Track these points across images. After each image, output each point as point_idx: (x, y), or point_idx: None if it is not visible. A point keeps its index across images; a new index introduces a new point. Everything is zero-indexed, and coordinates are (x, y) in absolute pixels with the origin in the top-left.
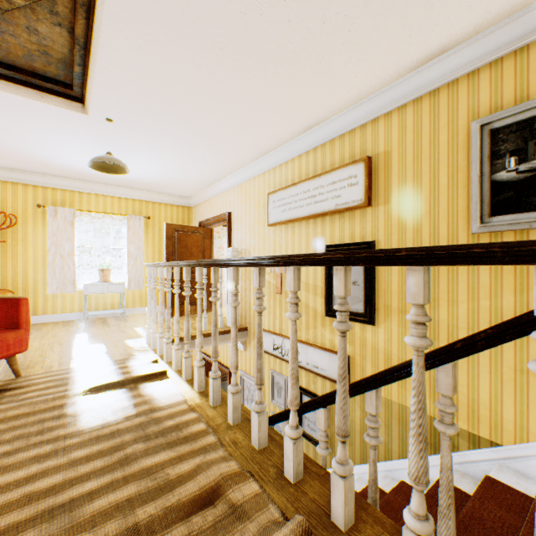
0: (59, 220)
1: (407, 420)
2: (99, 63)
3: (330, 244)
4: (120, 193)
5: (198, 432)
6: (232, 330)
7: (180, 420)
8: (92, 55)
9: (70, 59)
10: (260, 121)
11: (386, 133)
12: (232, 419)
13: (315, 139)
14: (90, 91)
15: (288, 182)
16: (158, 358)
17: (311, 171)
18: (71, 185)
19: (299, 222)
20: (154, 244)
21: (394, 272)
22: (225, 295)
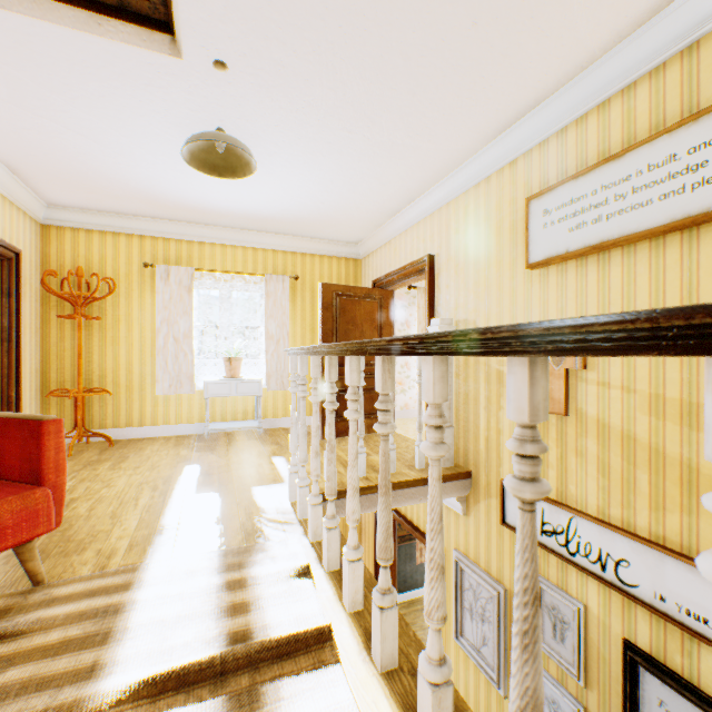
0: (171, 285)
1: None
2: None
3: None
4: (255, 241)
5: None
6: None
7: None
8: None
9: None
10: None
11: None
12: None
13: (695, 18)
14: None
15: (586, 162)
16: (310, 552)
17: (671, 111)
18: (188, 233)
19: (625, 247)
20: (304, 320)
21: None
22: (412, 400)
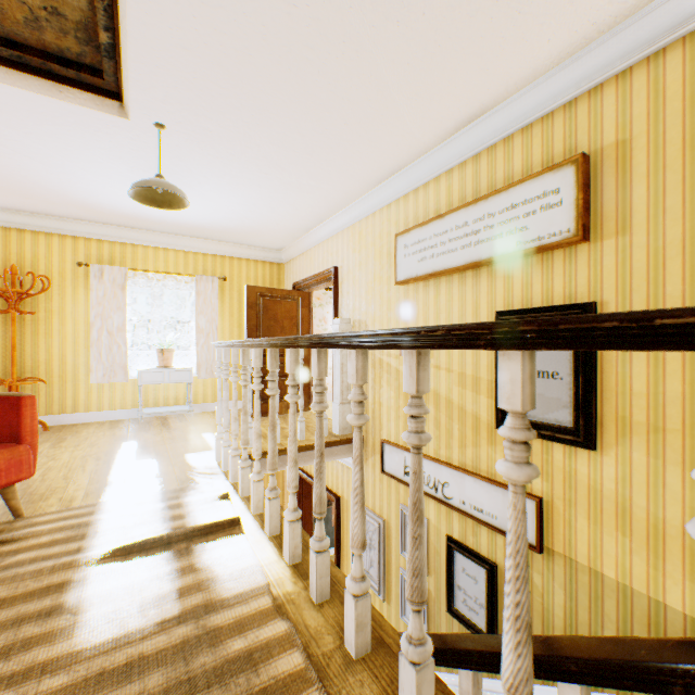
0: (105, 283)
1: (668, 631)
2: (130, 13)
3: (505, 310)
4: (186, 245)
5: (288, 678)
6: (353, 472)
7: (255, 640)
8: (119, 0)
9: (93, 20)
10: (387, 112)
11: (620, 108)
12: (354, 647)
13: (477, 139)
14: (125, 75)
15: (429, 215)
16: (230, 488)
17: (468, 193)
18: (122, 235)
19: (447, 276)
20: (232, 316)
21: (639, 357)
22: (329, 386)
